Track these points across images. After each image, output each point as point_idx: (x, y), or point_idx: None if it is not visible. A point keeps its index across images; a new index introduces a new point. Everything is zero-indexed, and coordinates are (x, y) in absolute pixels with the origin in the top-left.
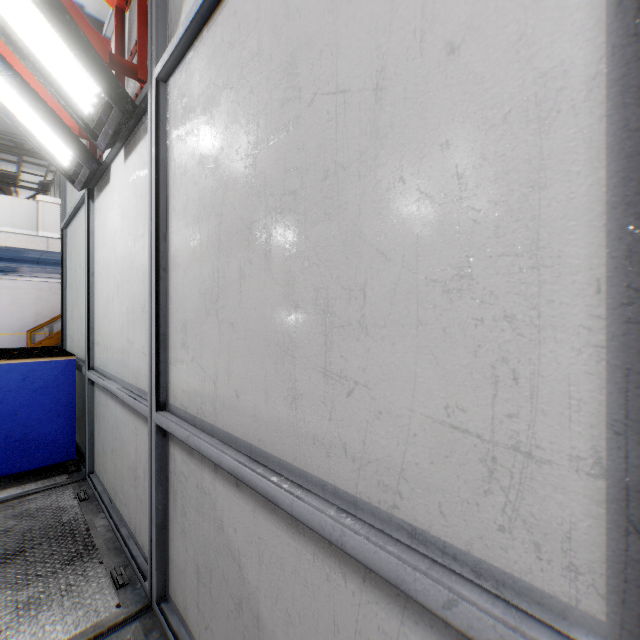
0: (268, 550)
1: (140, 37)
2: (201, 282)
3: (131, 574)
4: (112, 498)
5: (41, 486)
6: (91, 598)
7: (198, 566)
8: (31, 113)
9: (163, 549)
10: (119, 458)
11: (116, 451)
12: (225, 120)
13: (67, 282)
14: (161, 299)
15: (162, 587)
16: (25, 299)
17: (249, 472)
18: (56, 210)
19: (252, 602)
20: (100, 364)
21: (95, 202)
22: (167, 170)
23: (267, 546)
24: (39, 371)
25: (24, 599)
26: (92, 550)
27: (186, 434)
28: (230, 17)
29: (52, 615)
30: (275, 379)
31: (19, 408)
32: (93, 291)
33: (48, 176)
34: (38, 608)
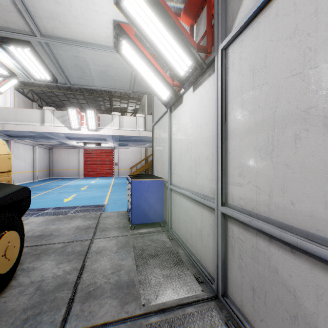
0: (327, 294)
1: (208, 33)
2: (256, 143)
3: (202, 278)
4: (184, 241)
5: (153, 230)
6: (189, 283)
7: (253, 287)
8: (156, 81)
9: (224, 272)
10: (189, 225)
11: (187, 221)
12: (279, 57)
13: (154, 148)
14: (223, 153)
15: (223, 290)
16: (128, 156)
17: (314, 247)
18: (142, 119)
19: (308, 319)
20: (176, 182)
21: (172, 113)
22: (226, 91)
23: (326, 291)
24: (152, 184)
25: (164, 274)
26: (182, 262)
27: (248, 219)
28: (285, 1)
29: (177, 285)
30: None
31: (146, 198)
32: (171, 151)
33: (136, 106)
34: (171, 280)
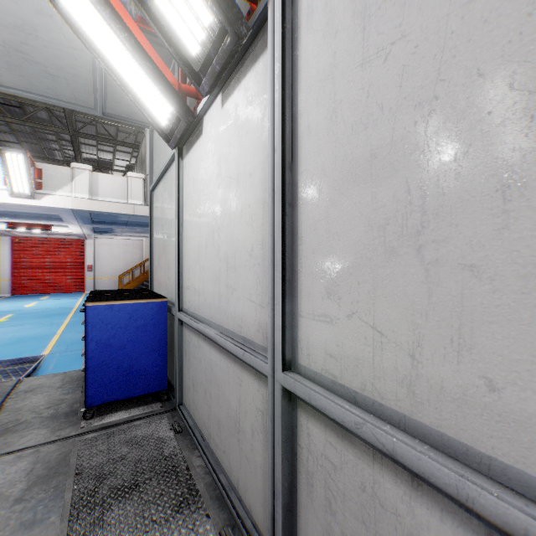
0: None
1: None
2: (372, 210)
3: None
4: (205, 437)
5: (142, 412)
6: None
7: None
8: (139, 75)
9: (288, 533)
10: (214, 402)
11: (210, 393)
12: None
13: (154, 235)
14: (286, 239)
15: None
16: (117, 252)
17: None
18: (139, 183)
19: None
20: (190, 307)
21: (184, 159)
22: (294, 86)
23: None
24: (140, 311)
25: None
26: (196, 496)
27: (354, 419)
28: None
29: None
30: None
31: (126, 343)
32: (182, 240)
33: (131, 160)
34: None
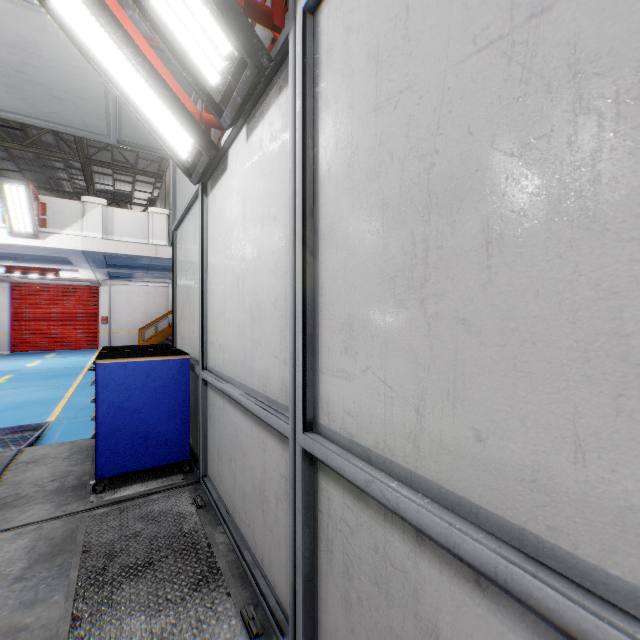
0: None
1: None
2: (384, 261)
3: (263, 618)
4: (230, 511)
5: (160, 485)
6: None
7: None
8: (155, 103)
9: (309, 607)
10: (239, 470)
11: (235, 462)
12: (444, 2)
13: (177, 282)
14: (307, 290)
15: None
16: (137, 301)
17: (551, 594)
18: (162, 220)
19: None
20: (215, 365)
21: (209, 196)
22: (315, 125)
23: None
24: (158, 369)
25: (156, 630)
26: (217, 574)
27: (364, 477)
28: None
29: None
30: (613, 426)
31: (142, 406)
32: (206, 289)
33: (154, 192)
34: None
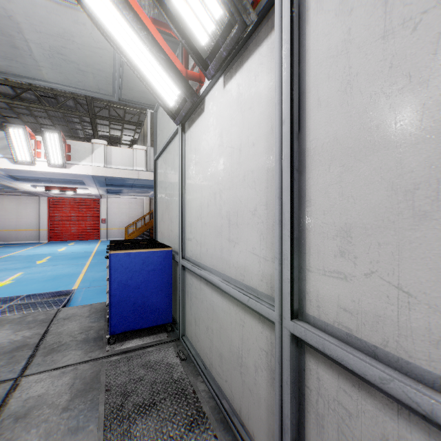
0: None
1: None
2: (397, 175)
3: None
4: (207, 366)
5: (152, 340)
6: None
7: None
8: (154, 65)
9: None
10: (216, 337)
11: (212, 330)
12: None
13: (158, 195)
14: (294, 201)
15: None
16: (124, 208)
17: None
18: (142, 153)
19: None
20: (192, 255)
21: (186, 133)
22: (301, 64)
23: None
24: (151, 258)
25: None
26: (204, 417)
27: (378, 374)
28: None
29: None
30: None
31: (140, 283)
32: (184, 200)
33: (135, 136)
34: None
